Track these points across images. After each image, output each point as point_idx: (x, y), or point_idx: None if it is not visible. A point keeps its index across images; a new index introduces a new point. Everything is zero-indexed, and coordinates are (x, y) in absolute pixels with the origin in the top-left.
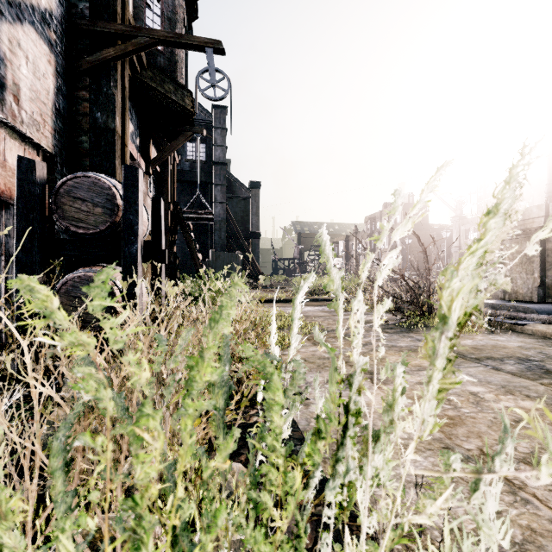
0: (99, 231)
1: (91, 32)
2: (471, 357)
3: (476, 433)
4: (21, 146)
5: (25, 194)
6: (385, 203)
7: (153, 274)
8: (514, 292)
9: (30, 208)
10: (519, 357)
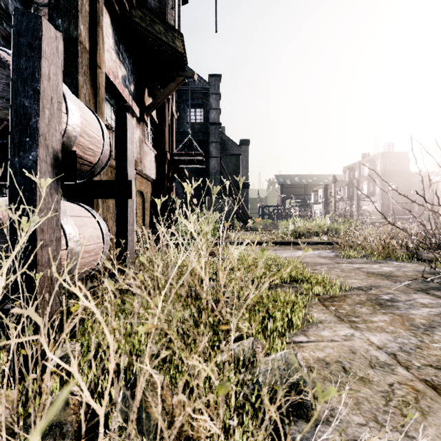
0: None
1: None
2: None
3: None
4: None
5: None
6: (364, 154)
7: (117, 212)
8: None
9: None
10: None
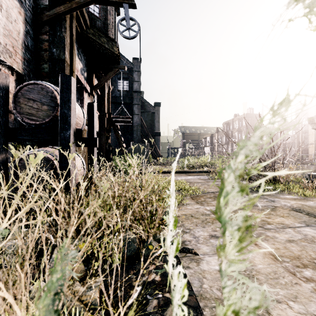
0: (45, 122)
1: None
2: None
3: None
4: None
5: None
6: (235, 114)
7: (88, 154)
8: None
9: None
10: None
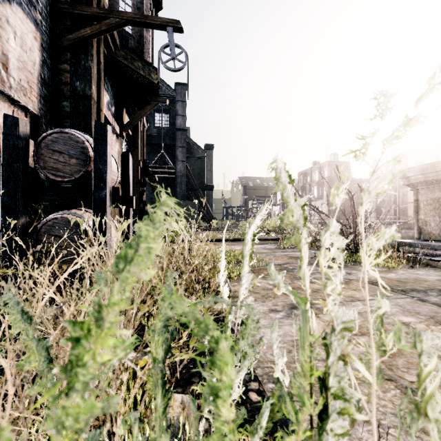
0: (74, 179)
1: (72, 14)
2: (397, 289)
3: (415, 364)
4: (11, 108)
5: (10, 147)
6: (315, 161)
7: (122, 217)
8: (428, 233)
9: (14, 158)
10: (440, 289)
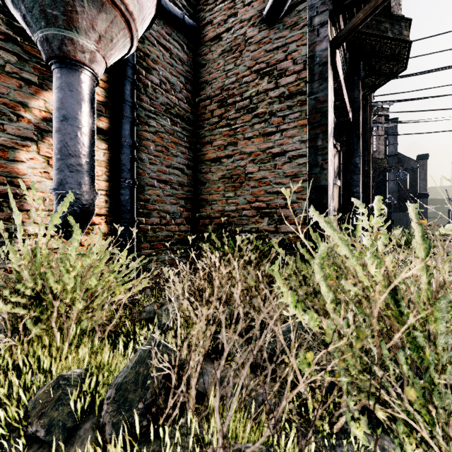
0: None
1: None
2: None
3: None
4: None
5: None
6: None
7: None
8: None
9: None
10: None
